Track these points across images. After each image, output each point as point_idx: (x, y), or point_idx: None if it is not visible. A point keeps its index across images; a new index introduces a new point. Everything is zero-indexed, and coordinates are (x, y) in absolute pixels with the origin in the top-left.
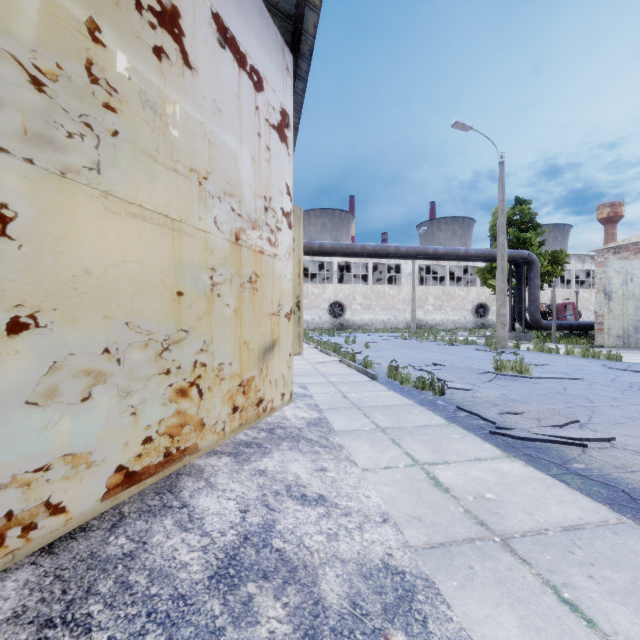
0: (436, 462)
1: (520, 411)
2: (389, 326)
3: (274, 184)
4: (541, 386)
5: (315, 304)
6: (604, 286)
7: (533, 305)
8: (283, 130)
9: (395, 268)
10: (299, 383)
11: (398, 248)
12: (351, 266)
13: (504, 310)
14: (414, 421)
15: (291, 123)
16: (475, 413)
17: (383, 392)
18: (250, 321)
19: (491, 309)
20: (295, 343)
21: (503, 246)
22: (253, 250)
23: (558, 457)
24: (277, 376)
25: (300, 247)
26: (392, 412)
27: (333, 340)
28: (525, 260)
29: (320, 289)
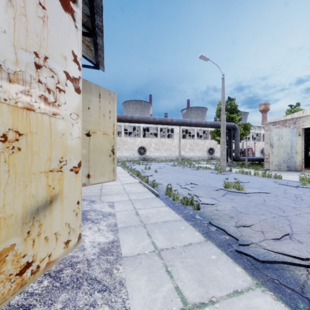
0: (203, 302)
1: (249, 224)
2: (168, 159)
3: (53, 45)
4: (251, 199)
5: (131, 148)
6: (270, 141)
7: (236, 149)
8: (68, 1)
9: (171, 130)
10: (110, 202)
11: (172, 120)
12: (149, 129)
13: (224, 152)
14: (182, 239)
15: (79, 2)
16: (222, 228)
17: (162, 208)
18: (3, 185)
19: (215, 150)
20: (111, 174)
21: (224, 120)
22: (11, 105)
23: (294, 282)
24: (58, 228)
25: (114, 116)
26: (167, 229)
27: (139, 167)
28: (233, 127)
29: (133, 140)
